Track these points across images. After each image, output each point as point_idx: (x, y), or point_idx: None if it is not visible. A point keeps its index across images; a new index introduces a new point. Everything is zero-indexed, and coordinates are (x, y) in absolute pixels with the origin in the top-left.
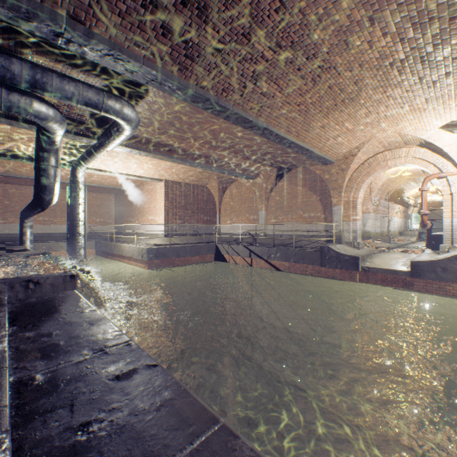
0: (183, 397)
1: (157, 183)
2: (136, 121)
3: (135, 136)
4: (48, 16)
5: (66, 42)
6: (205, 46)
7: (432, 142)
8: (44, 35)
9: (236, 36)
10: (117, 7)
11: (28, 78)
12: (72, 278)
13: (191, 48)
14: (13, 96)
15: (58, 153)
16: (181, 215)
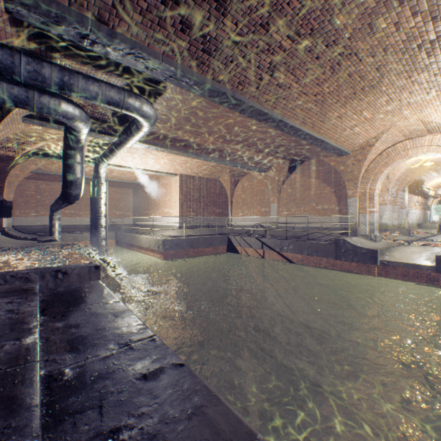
0: (214, 404)
1: (172, 177)
2: (154, 118)
3: (152, 132)
4: (75, 19)
5: (90, 43)
6: (222, 40)
7: None
8: (71, 38)
9: (254, 27)
10: (138, 5)
11: (57, 81)
12: (96, 268)
13: (209, 43)
14: (44, 98)
15: (83, 150)
16: (195, 207)
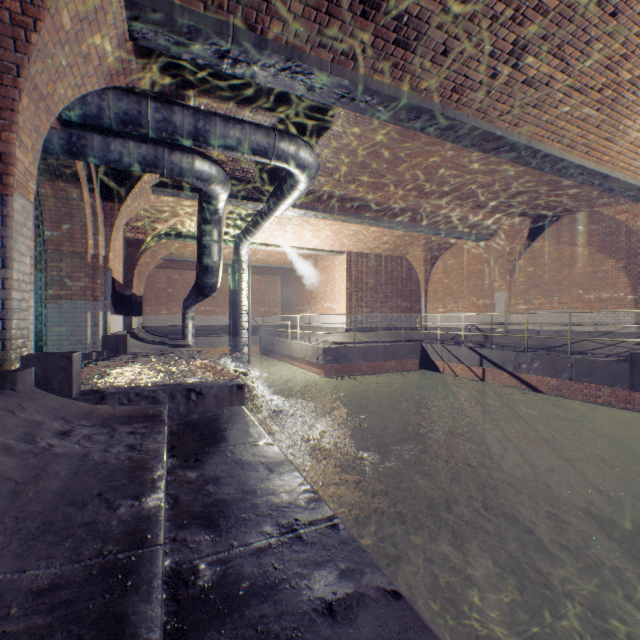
0: None
1: (335, 257)
2: (315, 168)
3: (310, 191)
4: (211, 30)
5: (231, 64)
6: (429, 16)
7: None
8: (207, 61)
9: None
10: None
11: (190, 129)
12: (239, 388)
13: (406, 27)
14: (175, 155)
15: (220, 224)
16: (369, 301)
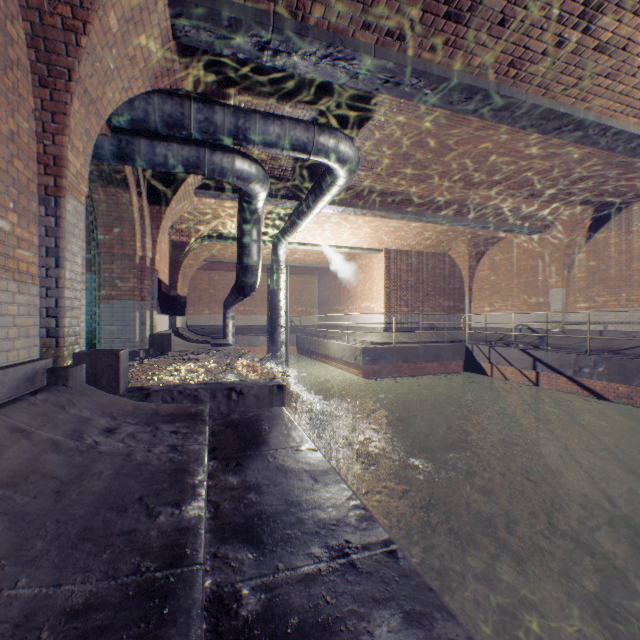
0: None
1: (373, 255)
2: (355, 161)
3: (349, 187)
4: (252, 21)
5: (271, 56)
6: None
7: None
8: (247, 55)
9: None
10: None
11: (230, 128)
12: (279, 389)
13: None
14: (216, 155)
15: (259, 223)
16: (408, 299)
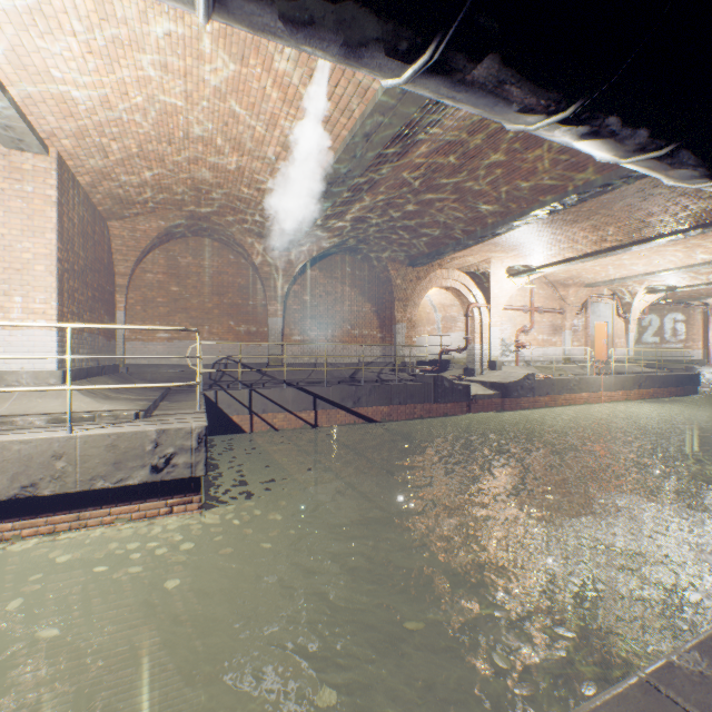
0: None
1: None
2: None
3: None
4: None
5: None
6: None
7: (491, 275)
8: None
9: None
10: None
11: None
12: None
13: None
14: None
15: None
16: (80, 301)
